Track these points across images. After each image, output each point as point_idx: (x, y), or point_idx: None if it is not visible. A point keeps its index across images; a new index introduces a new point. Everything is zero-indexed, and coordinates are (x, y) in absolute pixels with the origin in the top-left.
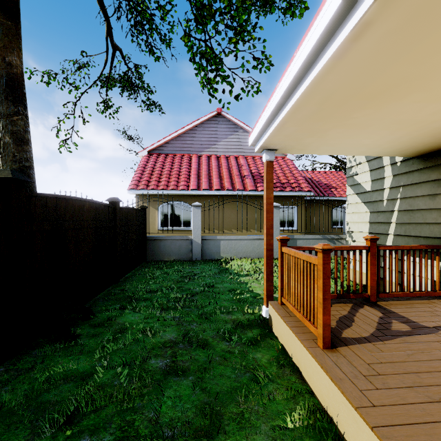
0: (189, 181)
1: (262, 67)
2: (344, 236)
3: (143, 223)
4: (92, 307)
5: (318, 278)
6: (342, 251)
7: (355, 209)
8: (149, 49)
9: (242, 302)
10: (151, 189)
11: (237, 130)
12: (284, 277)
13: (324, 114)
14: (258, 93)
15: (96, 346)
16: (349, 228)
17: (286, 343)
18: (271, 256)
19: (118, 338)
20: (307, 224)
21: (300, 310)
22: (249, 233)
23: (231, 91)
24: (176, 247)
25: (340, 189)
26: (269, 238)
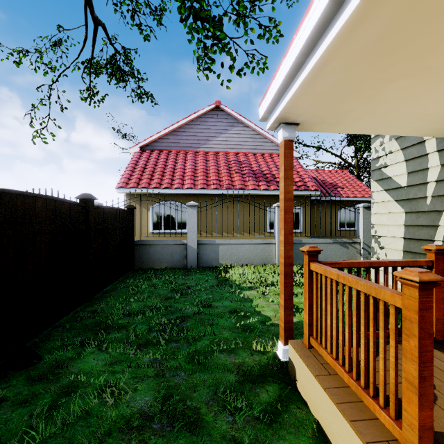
0: (185, 179)
1: (269, 38)
2: (358, 240)
3: (130, 226)
4: (44, 342)
5: (405, 333)
6: (396, 268)
7: (383, 208)
8: (136, 24)
9: (248, 331)
10: (143, 188)
11: (237, 125)
12: (313, 307)
13: (401, 40)
14: (263, 71)
15: (18, 429)
16: (374, 232)
17: (328, 425)
18: (291, 273)
19: (59, 408)
20: (312, 227)
21: (349, 370)
22: (251, 236)
23: (232, 66)
24: (169, 253)
25: (346, 188)
26: (288, 247)
